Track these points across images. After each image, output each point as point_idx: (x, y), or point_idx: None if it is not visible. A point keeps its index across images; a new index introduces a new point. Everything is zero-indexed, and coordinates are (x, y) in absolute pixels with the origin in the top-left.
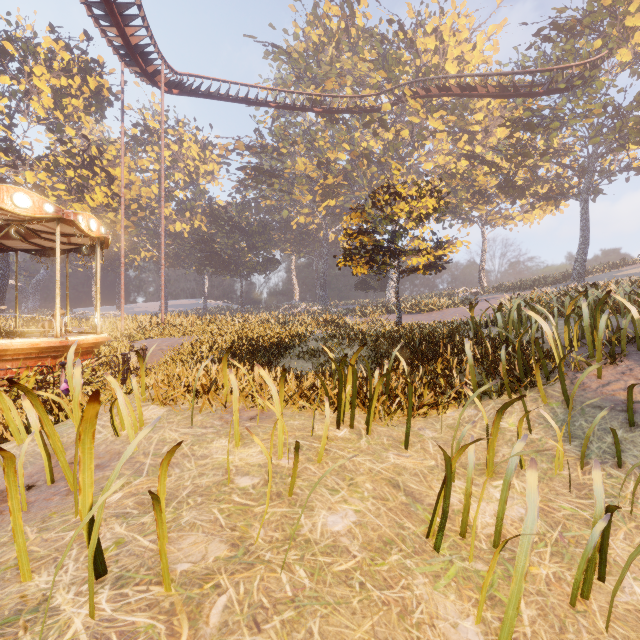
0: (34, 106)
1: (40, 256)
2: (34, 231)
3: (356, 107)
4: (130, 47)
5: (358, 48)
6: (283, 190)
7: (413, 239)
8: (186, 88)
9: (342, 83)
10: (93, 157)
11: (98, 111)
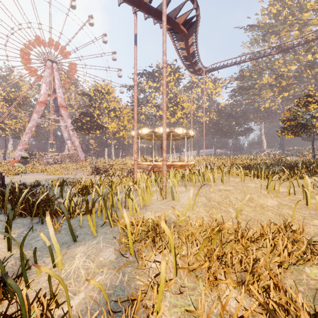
0: (161, 89)
1: (174, 141)
2: (176, 135)
3: (300, 42)
4: (195, 71)
5: (302, 7)
6: (255, 94)
7: (317, 121)
8: (210, 70)
9: (291, 29)
10: (178, 102)
11: (177, 83)
